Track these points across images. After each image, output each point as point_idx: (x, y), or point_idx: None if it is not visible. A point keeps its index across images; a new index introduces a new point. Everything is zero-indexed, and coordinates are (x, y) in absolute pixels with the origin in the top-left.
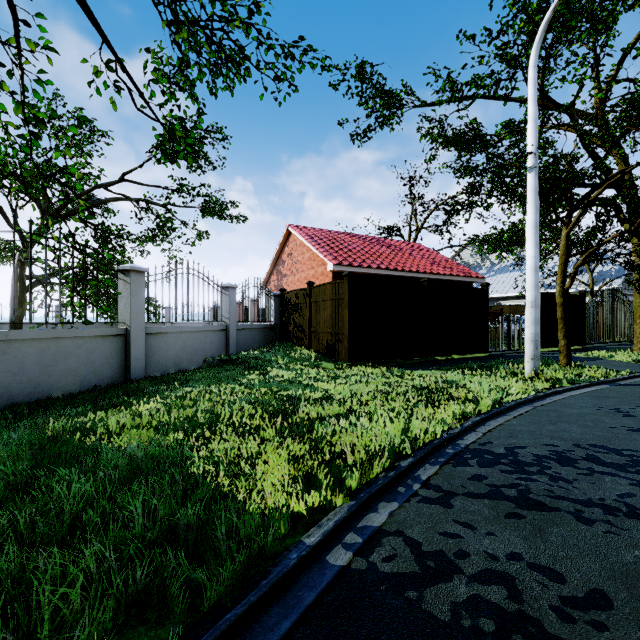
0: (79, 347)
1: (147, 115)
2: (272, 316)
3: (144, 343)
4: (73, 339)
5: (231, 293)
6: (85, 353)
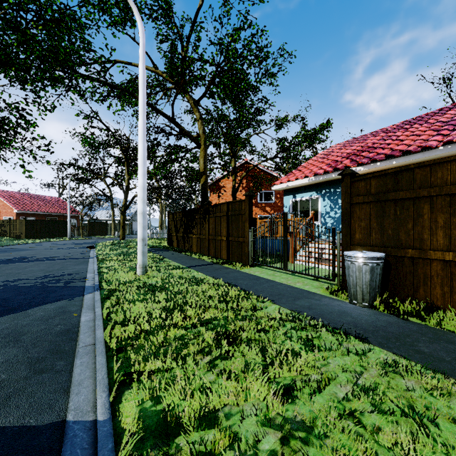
0: None
1: None
2: None
3: None
4: None
5: None
6: None
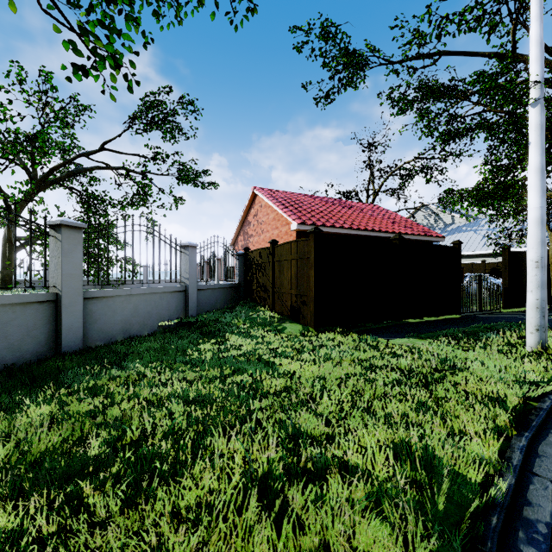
0: None
1: (60, 22)
2: (236, 275)
3: (81, 309)
4: None
5: (191, 252)
6: None
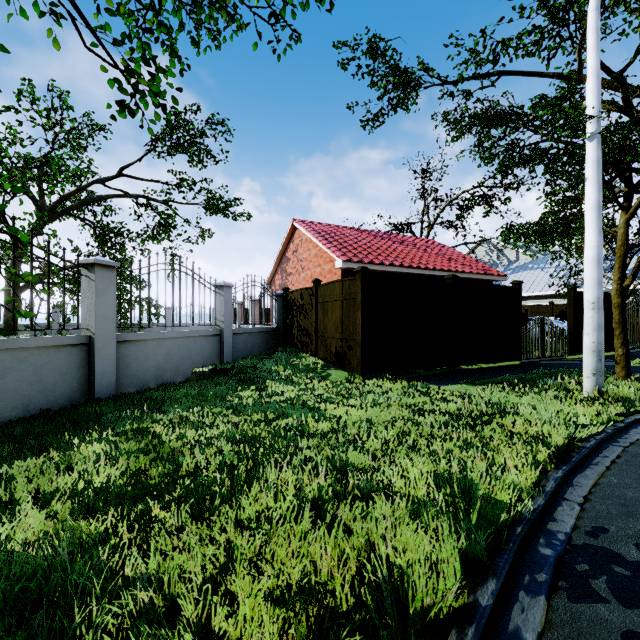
0: (21, 361)
1: (102, 58)
2: (274, 318)
3: (114, 353)
4: (12, 351)
5: (226, 293)
6: (30, 368)
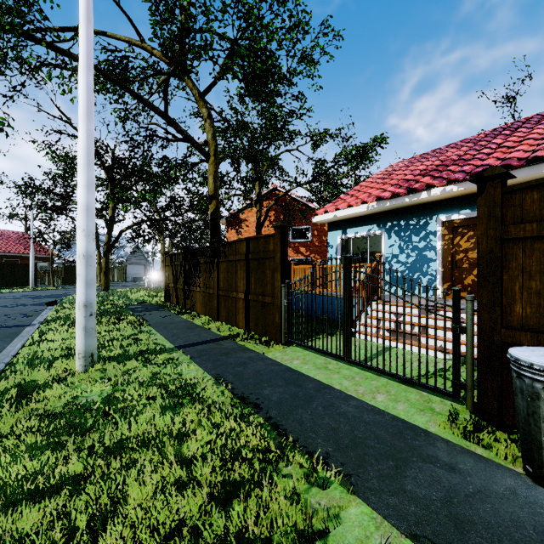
0: None
1: None
2: None
3: None
4: None
5: None
6: None
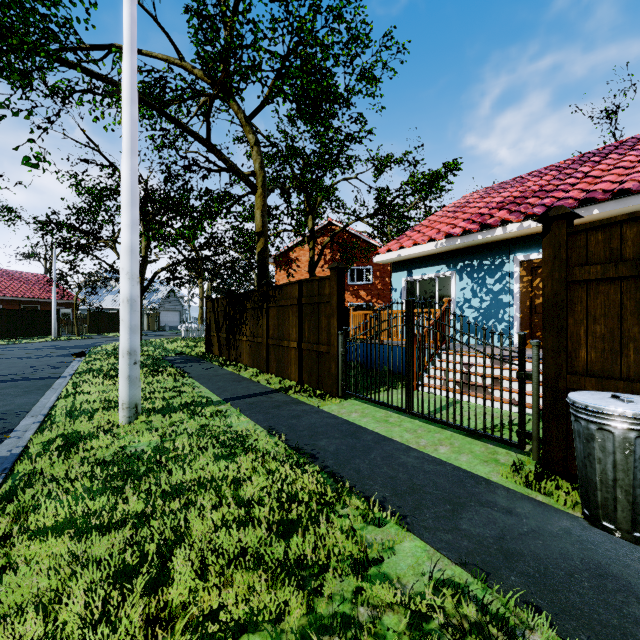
0: None
1: None
2: None
3: None
4: None
5: None
6: None
